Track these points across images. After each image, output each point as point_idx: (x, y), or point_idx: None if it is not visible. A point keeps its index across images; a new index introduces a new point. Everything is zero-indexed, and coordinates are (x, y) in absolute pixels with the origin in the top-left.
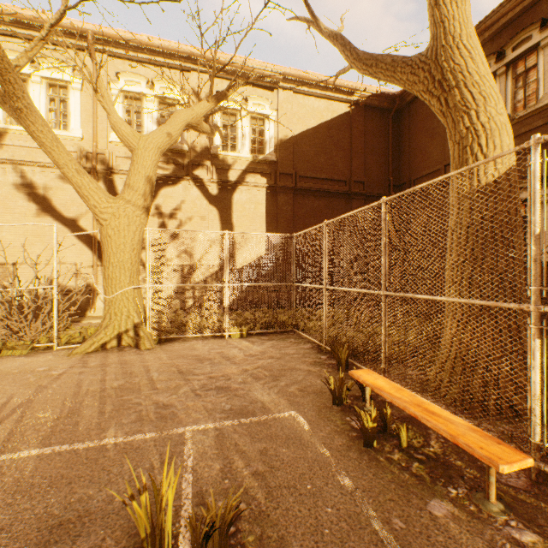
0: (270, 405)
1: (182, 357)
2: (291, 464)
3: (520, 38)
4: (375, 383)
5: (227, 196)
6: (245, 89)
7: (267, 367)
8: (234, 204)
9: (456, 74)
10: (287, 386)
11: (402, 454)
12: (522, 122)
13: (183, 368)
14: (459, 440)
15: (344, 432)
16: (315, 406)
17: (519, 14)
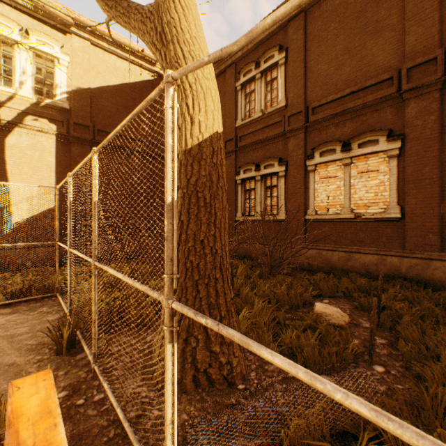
0: None
1: None
2: None
3: (268, 55)
4: (21, 406)
5: None
6: (26, 20)
7: None
8: (8, 147)
9: (172, 27)
10: None
11: None
12: (270, 116)
13: None
14: None
15: None
16: None
17: (268, 37)
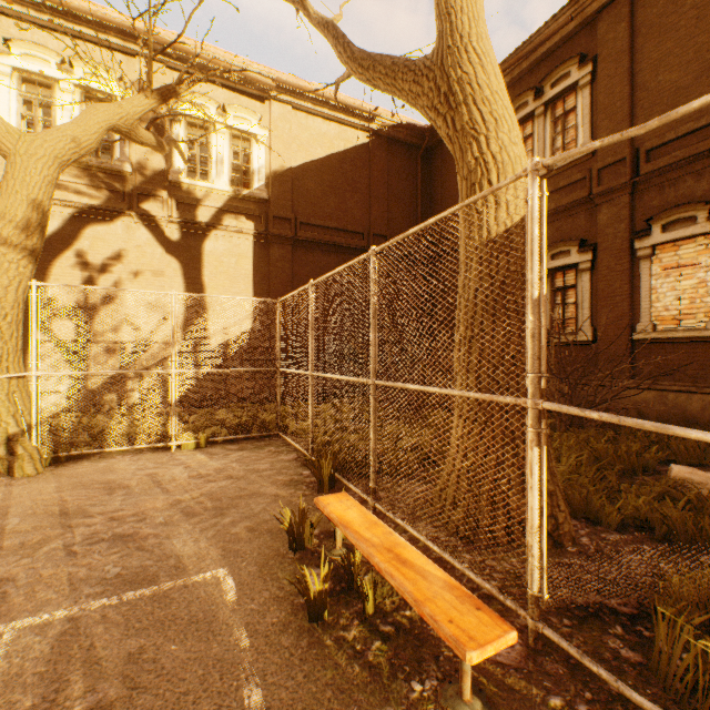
0: (189, 561)
1: (82, 486)
2: (173, 675)
3: (559, 74)
4: (344, 515)
5: (195, 244)
6: (222, 94)
7: (215, 495)
8: (205, 255)
9: (465, 85)
10: (232, 524)
11: (363, 627)
12: (561, 174)
13: (73, 506)
14: (424, 610)
15: (288, 599)
16: (262, 555)
17: (558, 45)
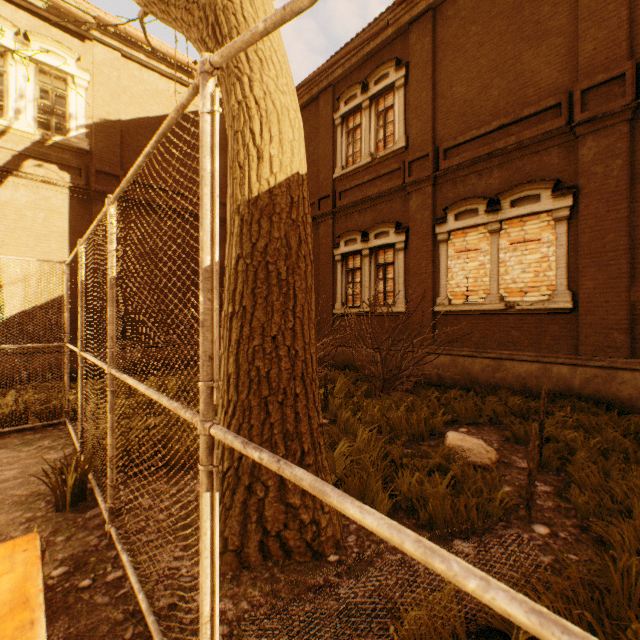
0: None
1: None
2: None
3: (380, 73)
4: None
5: None
6: (25, 19)
7: None
8: None
9: (230, 15)
10: None
11: None
12: (383, 163)
13: None
14: None
15: None
16: None
17: (380, 47)
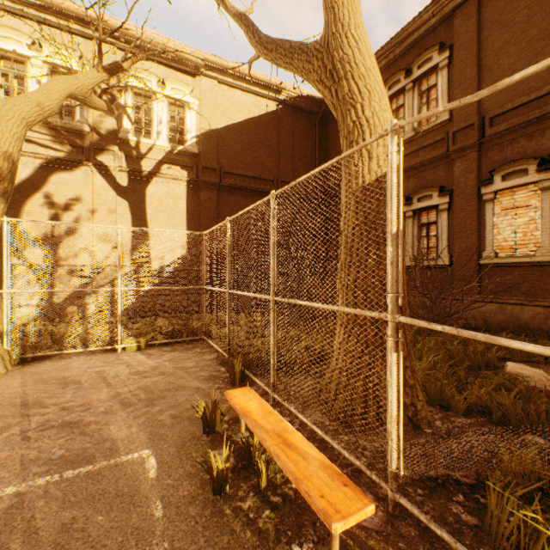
0: (121, 444)
1: (42, 381)
2: (97, 542)
3: (423, 58)
4: (245, 406)
5: (140, 188)
6: (162, 70)
7: (148, 388)
8: (148, 197)
9: (345, 64)
10: (159, 413)
11: (257, 498)
12: (426, 135)
13: (32, 398)
14: (302, 486)
15: (199, 475)
16: (181, 438)
17: (423, 35)
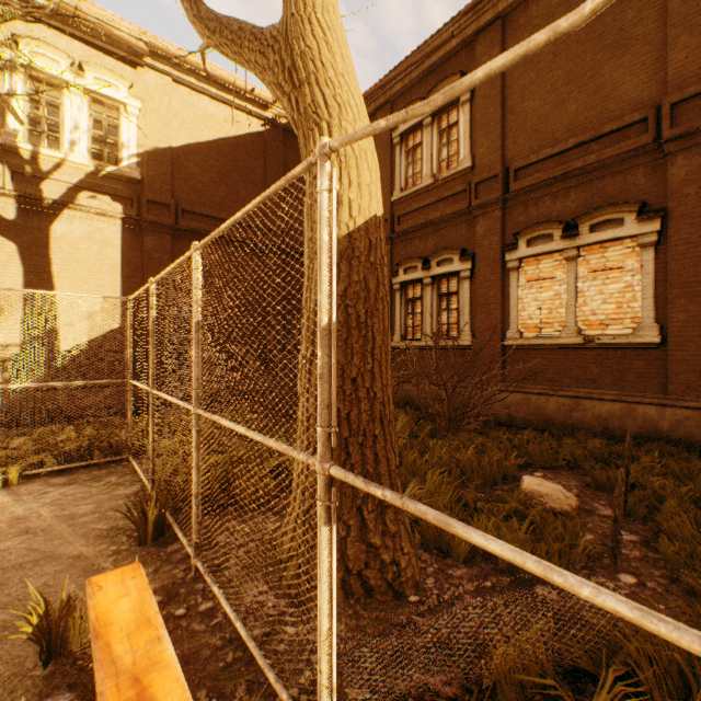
0: None
1: None
2: None
3: (444, 88)
4: (108, 612)
5: (39, 224)
6: (79, 49)
7: None
8: (55, 239)
9: (308, 61)
10: None
11: None
12: (446, 184)
13: None
14: None
15: None
16: None
17: (443, 59)
